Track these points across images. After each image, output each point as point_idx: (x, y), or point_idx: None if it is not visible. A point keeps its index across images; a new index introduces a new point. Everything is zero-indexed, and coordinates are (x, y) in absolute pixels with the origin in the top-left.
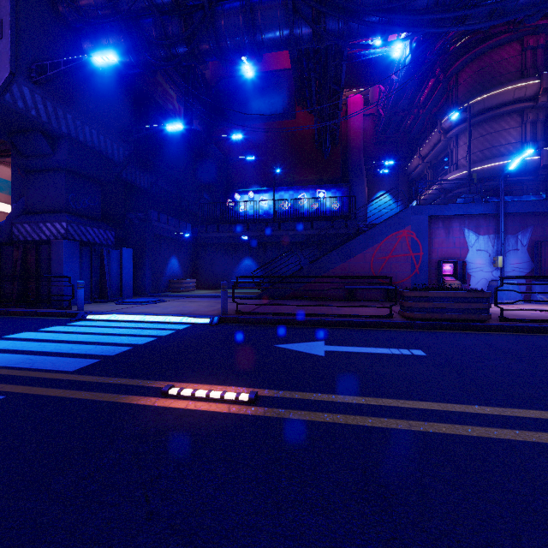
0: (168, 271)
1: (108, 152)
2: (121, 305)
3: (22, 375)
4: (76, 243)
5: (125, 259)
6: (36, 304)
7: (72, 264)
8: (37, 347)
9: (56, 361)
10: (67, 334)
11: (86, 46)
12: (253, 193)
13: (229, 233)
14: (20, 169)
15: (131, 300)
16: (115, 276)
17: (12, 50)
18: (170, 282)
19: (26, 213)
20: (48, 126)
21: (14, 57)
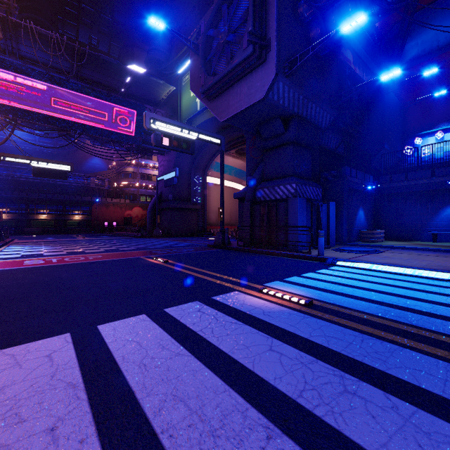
0: (356, 221)
1: (318, 121)
2: (344, 252)
3: (432, 337)
4: (304, 199)
5: (330, 211)
6: (276, 247)
7: (302, 216)
8: (357, 293)
9: (429, 321)
10: (353, 280)
11: (313, 34)
12: (441, 132)
13: (423, 180)
14: (251, 153)
15: (346, 248)
16: (323, 227)
17: (276, 57)
18: (361, 233)
19: (263, 181)
20: (286, 110)
21: (277, 62)
